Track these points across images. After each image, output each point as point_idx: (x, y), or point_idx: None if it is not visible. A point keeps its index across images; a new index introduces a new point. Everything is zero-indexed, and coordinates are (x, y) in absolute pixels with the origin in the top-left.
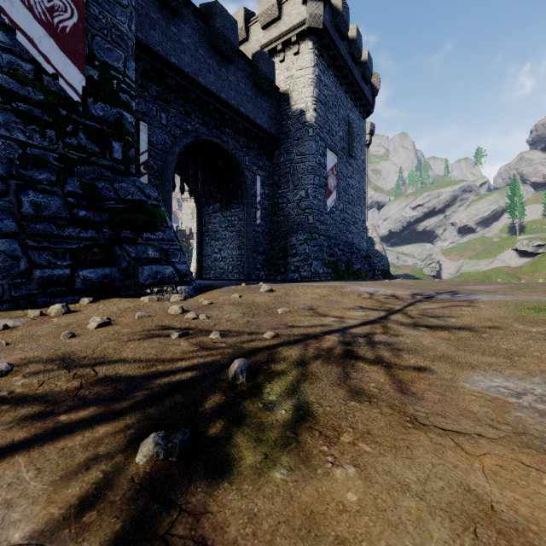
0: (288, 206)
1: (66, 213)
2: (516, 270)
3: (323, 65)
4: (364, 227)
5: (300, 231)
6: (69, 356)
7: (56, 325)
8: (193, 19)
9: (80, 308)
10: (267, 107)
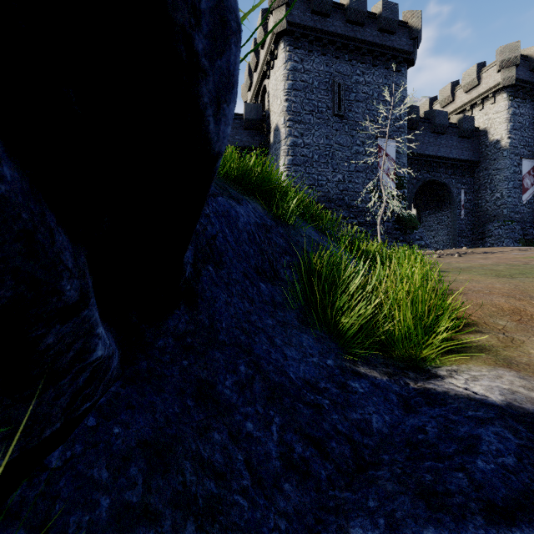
0: (486, 204)
1: (393, 227)
2: None
3: (518, 102)
4: None
5: (495, 221)
6: None
7: None
8: (422, 125)
9: None
10: (468, 145)
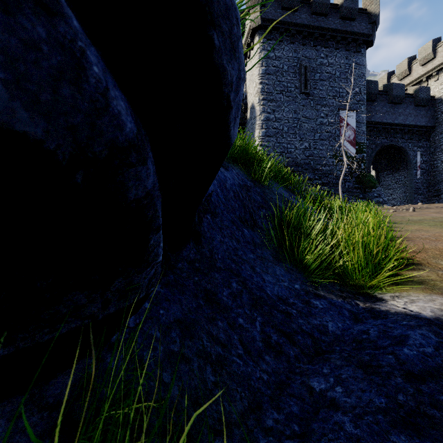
0: (441, 165)
1: (353, 186)
2: None
3: None
4: None
5: None
6: None
7: None
8: (380, 97)
9: None
10: (424, 112)
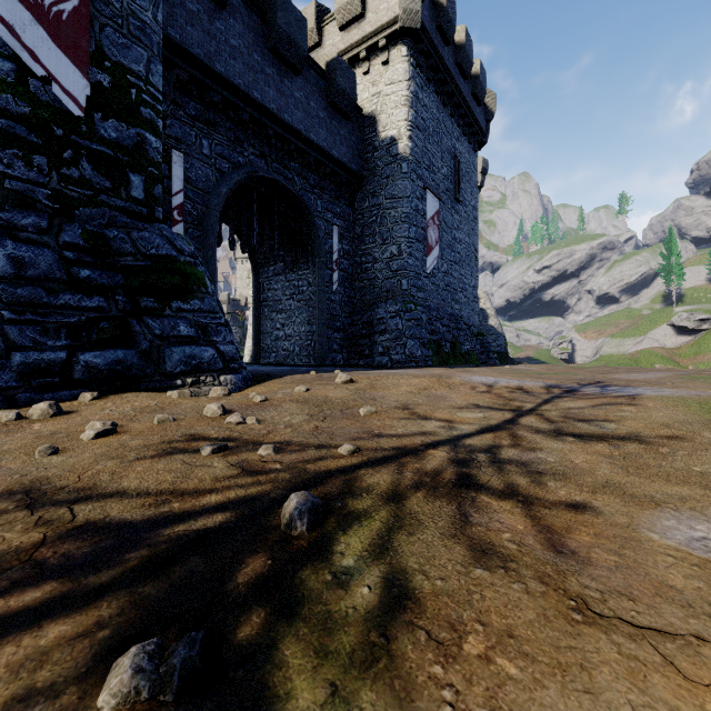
0: (375, 266)
1: (62, 273)
2: (673, 352)
3: (421, 78)
4: (475, 295)
5: (391, 300)
6: (40, 485)
7: (36, 434)
8: (245, 12)
9: (78, 407)
10: (346, 133)
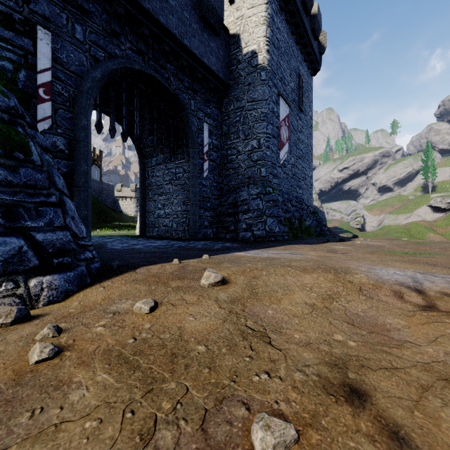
0: (238, 157)
1: None
2: (432, 224)
3: (276, 5)
4: (312, 183)
5: (252, 185)
6: None
7: None
8: None
9: None
10: (215, 47)
